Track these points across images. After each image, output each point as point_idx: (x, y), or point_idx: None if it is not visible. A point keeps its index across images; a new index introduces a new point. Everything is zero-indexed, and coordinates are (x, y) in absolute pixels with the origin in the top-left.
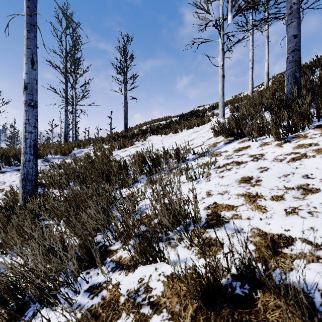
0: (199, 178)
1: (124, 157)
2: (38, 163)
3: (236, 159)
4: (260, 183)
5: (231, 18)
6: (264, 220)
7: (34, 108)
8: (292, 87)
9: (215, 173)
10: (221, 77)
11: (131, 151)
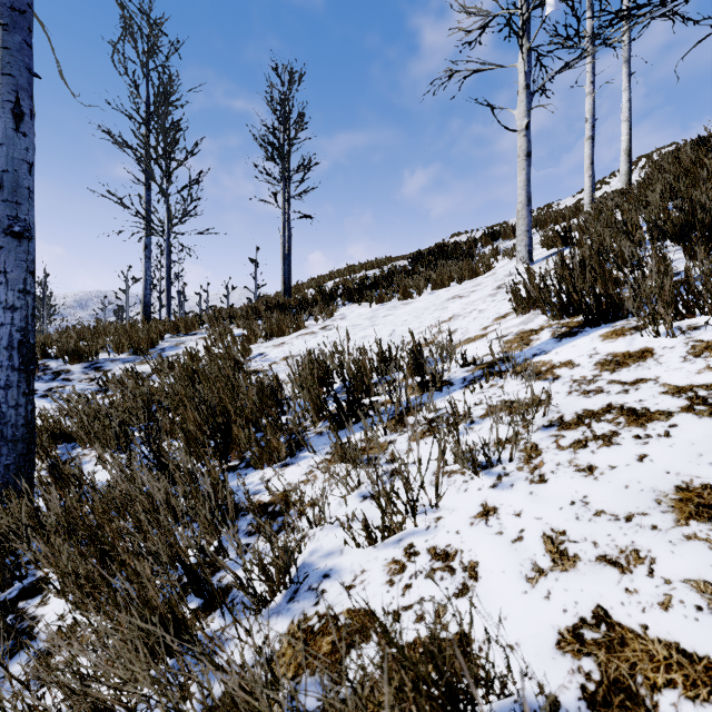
0: (501, 462)
1: (277, 361)
2: (74, 373)
3: (620, 397)
4: None
5: None
6: None
7: (24, 242)
8: None
9: (556, 448)
10: (522, 157)
11: (295, 344)
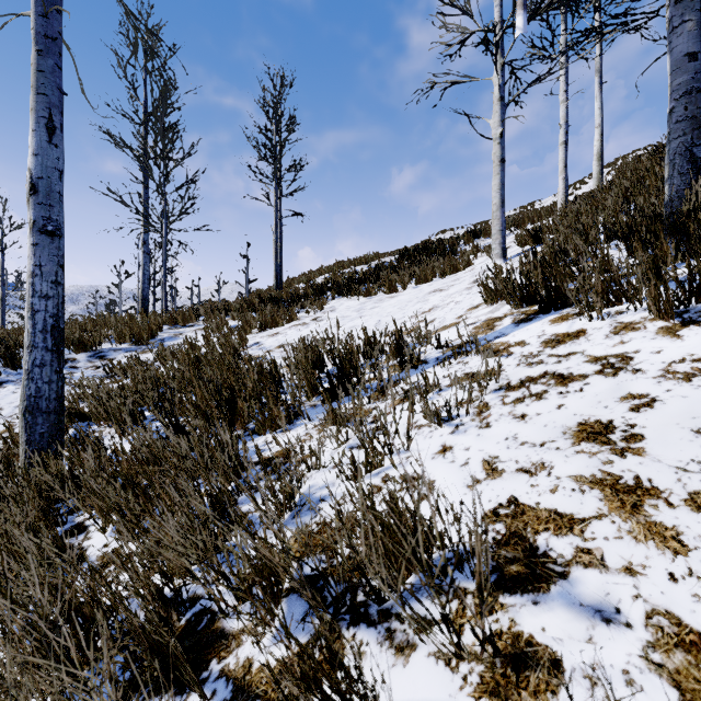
0: (459, 416)
1: (272, 349)
2: (80, 361)
3: (554, 366)
4: (640, 446)
5: (523, 23)
6: (685, 582)
7: (56, 239)
8: (685, 183)
9: (501, 404)
10: (497, 163)
11: (288, 334)
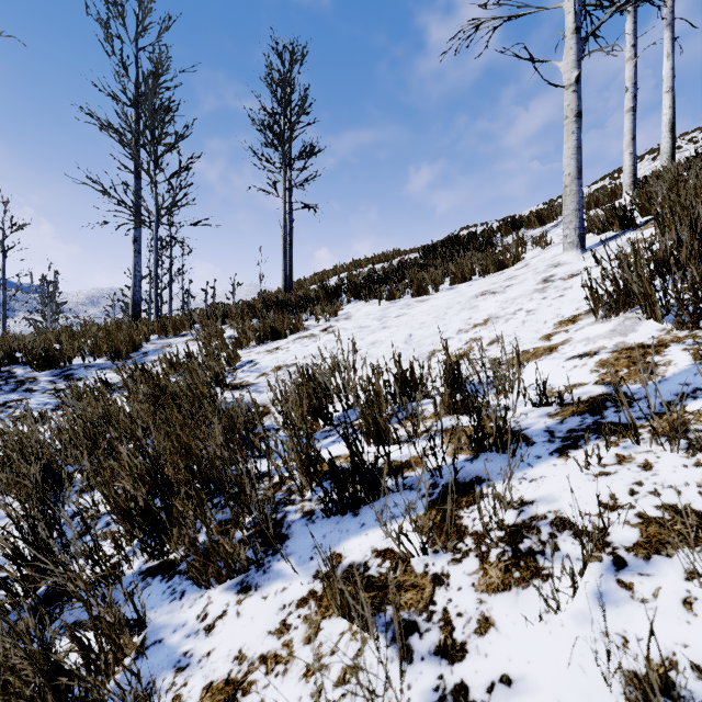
0: None
1: (267, 371)
2: (40, 382)
3: None
4: None
5: None
6: None
7: None
8: None
9: None
10: (571, 118)
11: (291, 350)
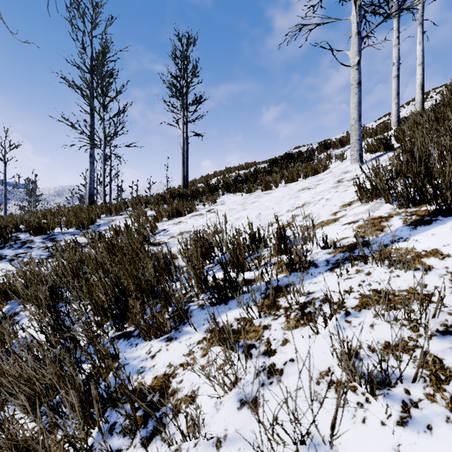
0: (402, 383)
1: (175, 235)
2: (36, 243)
3: None
4: None
5: None
6: None
7: None
8: None
9: None
10: (355, 85)
11: (188, 223)
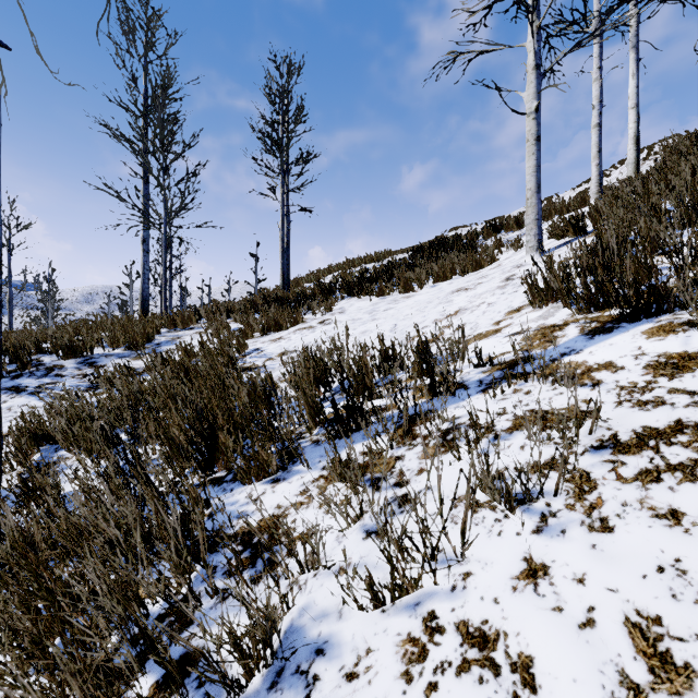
0: (543, 496)
1: (273, 357)
2: (67, 369)
3: (691, 411)
4: None
5: None
6: None
7: None
8: None
9: (616, 479)
10: (532, 141)
11: (292, 339)
